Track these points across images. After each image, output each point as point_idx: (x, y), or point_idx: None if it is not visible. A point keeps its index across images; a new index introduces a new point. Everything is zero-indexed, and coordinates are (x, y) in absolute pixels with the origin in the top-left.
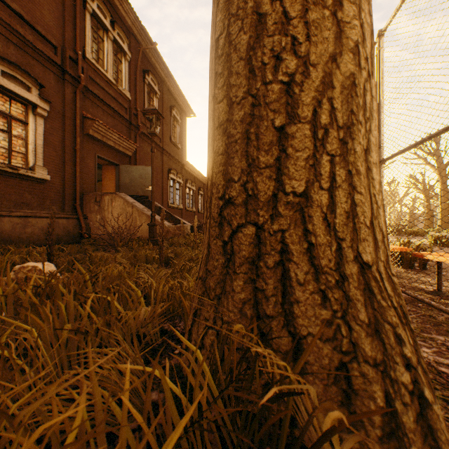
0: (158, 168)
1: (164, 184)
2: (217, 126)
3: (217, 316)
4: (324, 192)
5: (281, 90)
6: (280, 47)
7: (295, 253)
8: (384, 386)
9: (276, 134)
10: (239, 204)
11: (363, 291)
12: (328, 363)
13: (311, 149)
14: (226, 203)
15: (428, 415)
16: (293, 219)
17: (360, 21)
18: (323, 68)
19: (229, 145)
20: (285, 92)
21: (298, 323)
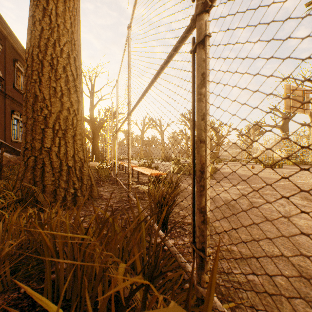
0: (0, 108)
1: (7, 122)
2: (23, 123)
3: (22, 185)
4: (57, 147)
5: (43, 118)
6: (43, 106)
7: (47, 164)
8: (65, 192)
9: (42, 130)
10: (30, 150)
11: (67, 173)
12: (52, 189)
13: (53, 136)
14: (26, 149)
15: (77, 198)
16: (47, 154)
17: (71, 101)
18: (57, 114)
19: (27, 131)
20: (45, 119)
21: (46, 182)
